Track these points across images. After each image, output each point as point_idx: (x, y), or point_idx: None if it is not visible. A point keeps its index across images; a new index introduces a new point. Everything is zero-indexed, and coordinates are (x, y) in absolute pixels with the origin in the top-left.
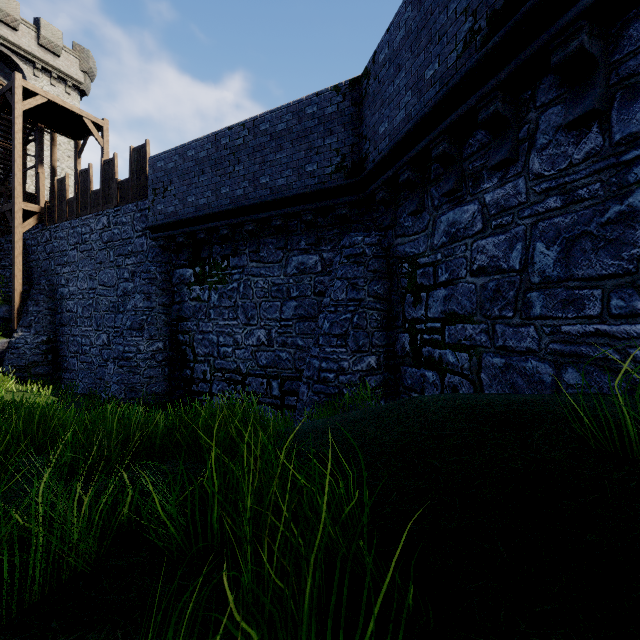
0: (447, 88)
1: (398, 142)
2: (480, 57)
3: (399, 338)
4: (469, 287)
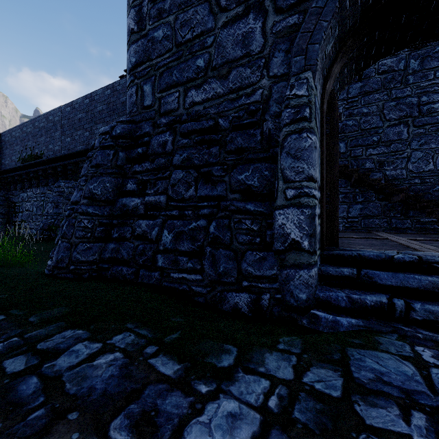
0: (16, 166)
1: (7, 170)
2: (20, 166)
3: (11, 227)
4: (26, 214)
